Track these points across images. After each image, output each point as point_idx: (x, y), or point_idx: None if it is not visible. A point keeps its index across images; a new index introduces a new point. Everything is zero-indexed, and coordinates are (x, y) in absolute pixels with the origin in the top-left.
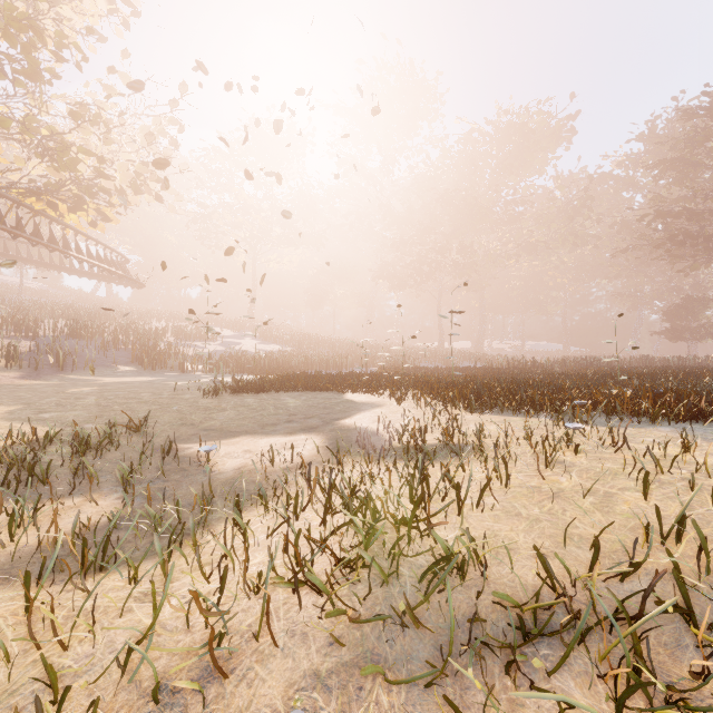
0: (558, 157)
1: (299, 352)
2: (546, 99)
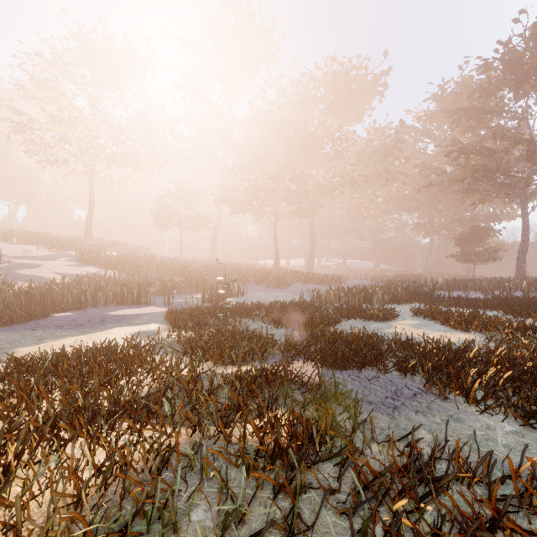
0: (373, 108)
1: (113, 276)
2: (364, 58)
